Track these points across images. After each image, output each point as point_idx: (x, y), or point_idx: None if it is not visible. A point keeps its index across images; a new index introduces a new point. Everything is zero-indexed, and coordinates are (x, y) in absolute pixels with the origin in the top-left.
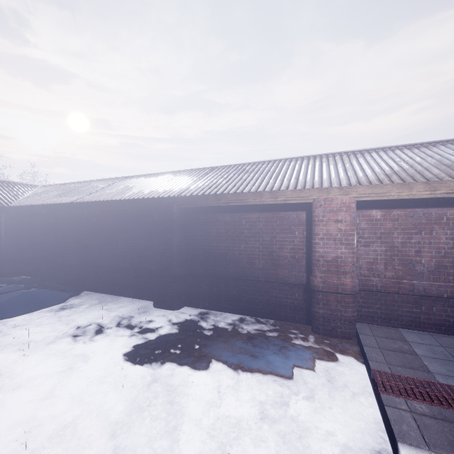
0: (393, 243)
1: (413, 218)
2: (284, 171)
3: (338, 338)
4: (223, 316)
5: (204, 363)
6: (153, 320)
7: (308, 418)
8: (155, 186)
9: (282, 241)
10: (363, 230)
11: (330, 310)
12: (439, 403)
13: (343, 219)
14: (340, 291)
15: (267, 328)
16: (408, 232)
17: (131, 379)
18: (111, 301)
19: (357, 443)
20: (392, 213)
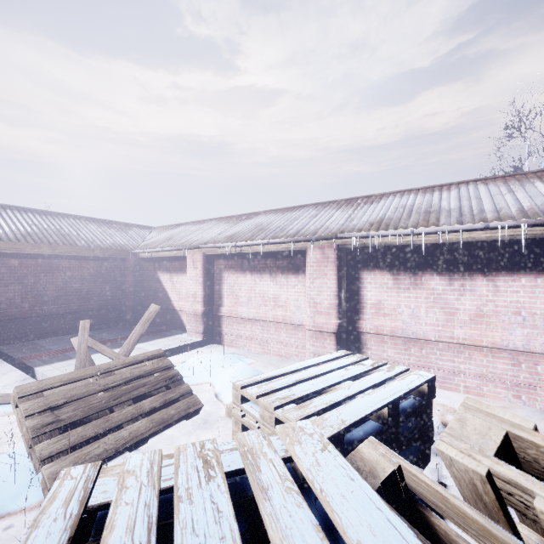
0: (28, 283)
1: (42, 266)
2: None
3: None
4: None
5: None
6: None
7: None
8: None
9: None
10: (3, 274)
11: None
12: (54, 355)
13: None
14: None
15: None
16: (39, 275)
17: None
18: None
19: (10, 390)
20: (27, 262)
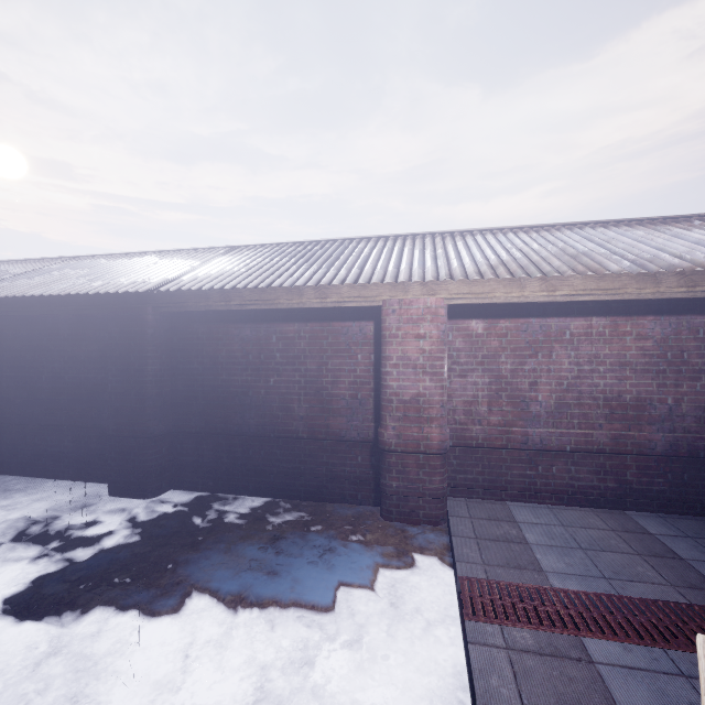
0: (500, 372)
1: (526, 333)
2: (344, 256)
3: (419, 526)
4: (236, 503)
5: (174, 599)
6: (98, 521)
7: (349, 682)
8: (119, 273)
9: (337, 371)
10: (458, 351)
11: (408, 481)
12: (550, 624)
13: (428, 334)
14: (422, 449)
15: (309, 519)
16: (520, 354)
17: (7, 653)
18: (22, 489)
19: None
20: (499, 325)
